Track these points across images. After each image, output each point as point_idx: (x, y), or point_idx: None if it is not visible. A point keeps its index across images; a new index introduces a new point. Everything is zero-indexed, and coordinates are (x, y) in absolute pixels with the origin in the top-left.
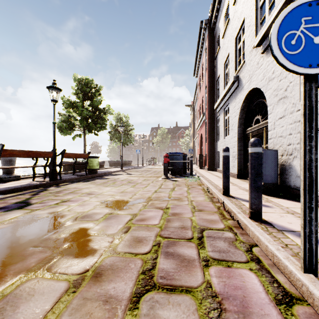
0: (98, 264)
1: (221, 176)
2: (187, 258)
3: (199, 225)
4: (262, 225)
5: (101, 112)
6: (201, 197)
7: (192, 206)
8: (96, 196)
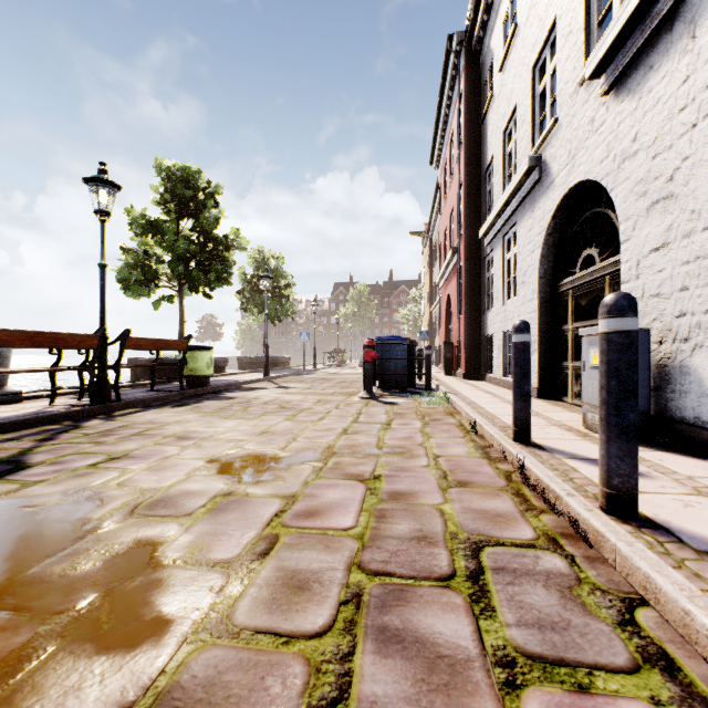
0: (168, 682)
1: (497, 392)
2: (445, 653)
3: (464, 529)
4: (645, 533)
5: (220, 246)
6: (458, 447)
7: (440, 472)
8: (199, 443)
